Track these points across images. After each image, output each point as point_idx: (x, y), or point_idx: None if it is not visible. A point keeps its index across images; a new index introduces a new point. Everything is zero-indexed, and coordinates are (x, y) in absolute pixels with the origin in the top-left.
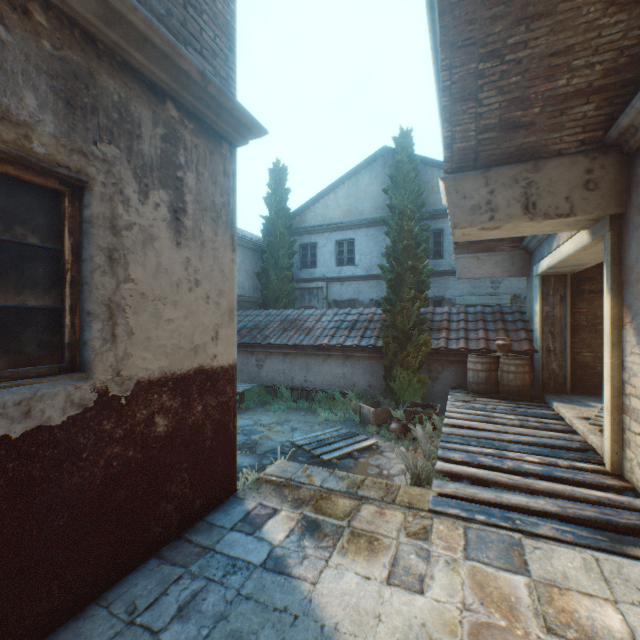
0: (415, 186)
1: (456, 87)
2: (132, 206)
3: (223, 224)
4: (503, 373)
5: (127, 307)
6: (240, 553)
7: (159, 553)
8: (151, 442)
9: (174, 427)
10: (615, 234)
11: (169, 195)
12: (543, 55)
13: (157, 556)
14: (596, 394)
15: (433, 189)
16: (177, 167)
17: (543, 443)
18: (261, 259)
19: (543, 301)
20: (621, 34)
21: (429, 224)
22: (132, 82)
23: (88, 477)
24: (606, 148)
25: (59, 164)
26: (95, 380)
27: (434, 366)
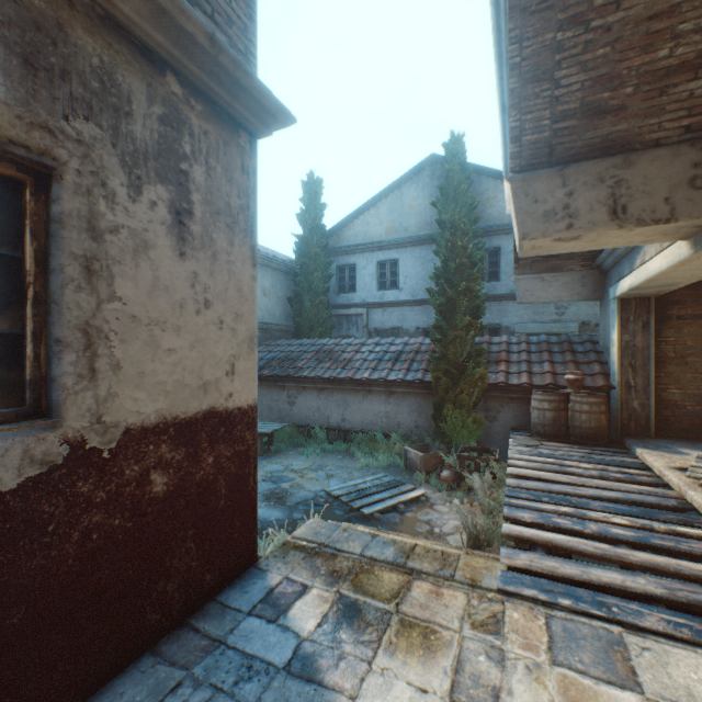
0: (468, 198)
1: (527, 64)
2: (119, 203)
3: (241, 232)
4: (574, 413)
5: (112, 333)
6: (258, 649)
7: (156, 647)
8: (145, 506)
9: (176, 485)
10: None
11: (170, 192)
12: (640, 18)
13: (153, 651)
14: (686, 438)
15: (488, 202)
16: (180, 157)
17: (631, 500)
18: (293, 283)
19: (622, 328)
20: None
21: (484, 241)
22: (119, 43)
23: (56, 557)
24: None
25: (14, 142)
26: (66, 429)
27: (491, 404)
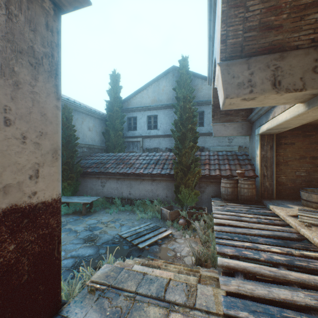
0: (190, 87)
1: None
2: None
3: (45, 72)
4: (241, 189)
5: None
6: None
7: None
8: None
9: None
10: None
11: None
12: None
13: None
14: (288, 199)
15: (199, 90)
16: None
17: (276, 235)
18: (105, 125)
19: (261, 148)
20: None
21: (197, 108)
22: None
23: None
24: None
25: None
26: None
27: (202, 185)
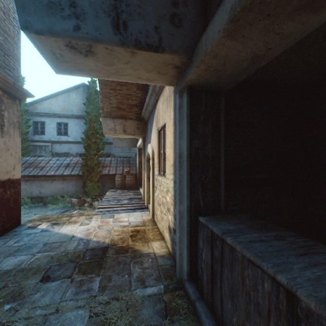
0: (98, 105)
1: (104, 94)
2: None
3: (17, 128)
4: (127, 181)
5: None
6: (31, 232)
7: None
8: None
9: (1, 198)
10: (144, 141)
11: None
12: (126, 94)
13: None
14: None
15: None
16: (2, 111)
17: (131, 198)
18: None
19: (139, 156)
20: (141, 95)
21: None
22: None
23: None
24: (141, 120)
25: None
26: None
27: (104, 180)
